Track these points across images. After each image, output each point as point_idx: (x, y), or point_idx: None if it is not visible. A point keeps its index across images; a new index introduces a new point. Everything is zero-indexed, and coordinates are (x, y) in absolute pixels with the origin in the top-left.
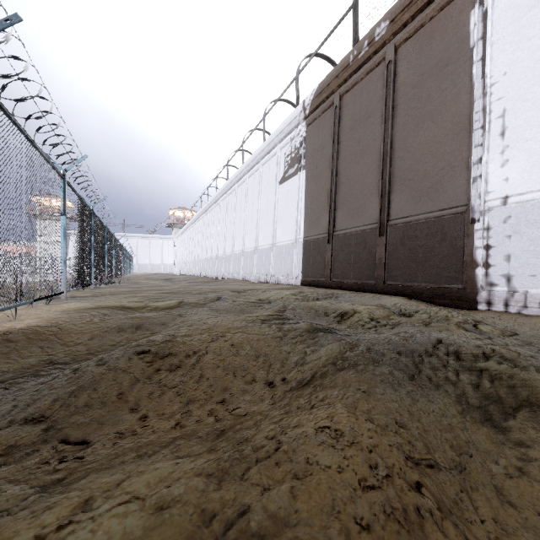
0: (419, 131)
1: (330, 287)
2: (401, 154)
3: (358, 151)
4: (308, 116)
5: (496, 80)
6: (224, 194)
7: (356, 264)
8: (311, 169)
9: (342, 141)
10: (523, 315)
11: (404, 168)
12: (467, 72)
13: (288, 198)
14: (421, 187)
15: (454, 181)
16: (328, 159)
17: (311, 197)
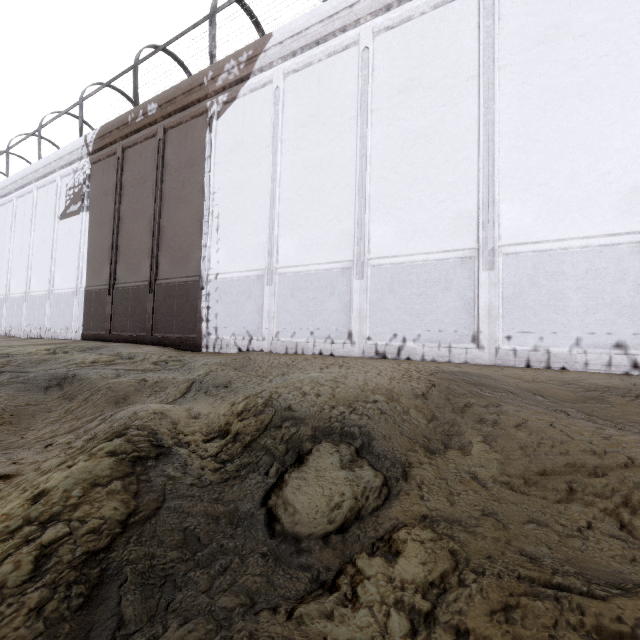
0: (178, 209)
1: (110, 340)
2: (166, 224)
3: (137, 210)
4: (92, 153)
5: (216, 191)
6: None
7: (132, 317)
8: (95, 213)
9: (125, 194)
10: (220, 353)
11: (168, 237)
12: (204, 177)
13: (70, 239)
14: (178, 256)
15: (195, 256)
16: (112, 208)
17: (95, 244)
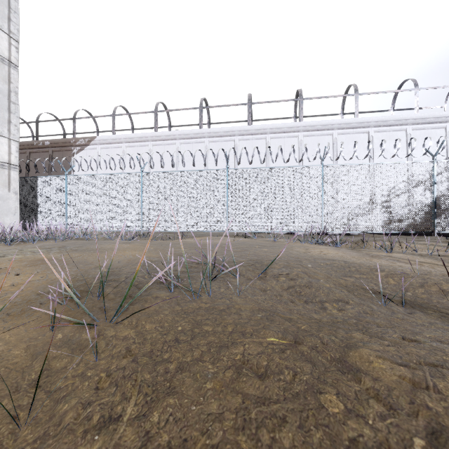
0: None
1: None
2: None
3: None
4: None
5: None
6: None
7: None
8: None
9: (31, 171)
10: None
11: None
12: (71, 173)
13: None
14: None
15: None
16: (23, 175)
17: None
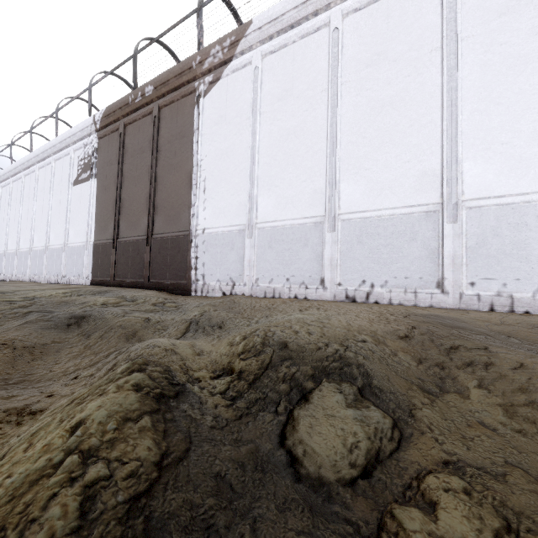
0: (170, 174)
1: (114, 285)
2: (161, 188)
3: (136, 176)
4: (99, 130)
5: (203, 158)
6: (5, 179)
7: (132, 266)
8: (102, 179)
9: (126, 163)
10: (207, 297)
11: (162, 198)
12: (192, 147)
13: (81, 201)
14: (170, 214)
15: (185, 214)
16: (115, 175)
17: (101, 205)
